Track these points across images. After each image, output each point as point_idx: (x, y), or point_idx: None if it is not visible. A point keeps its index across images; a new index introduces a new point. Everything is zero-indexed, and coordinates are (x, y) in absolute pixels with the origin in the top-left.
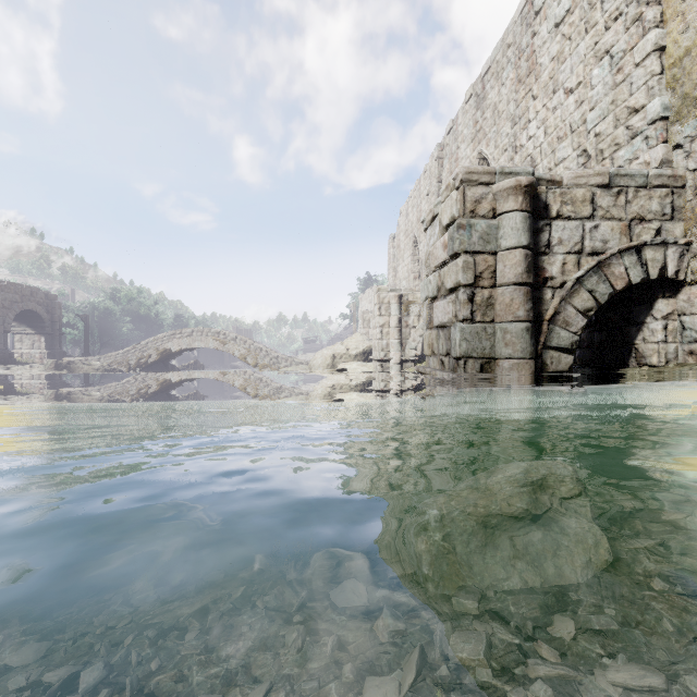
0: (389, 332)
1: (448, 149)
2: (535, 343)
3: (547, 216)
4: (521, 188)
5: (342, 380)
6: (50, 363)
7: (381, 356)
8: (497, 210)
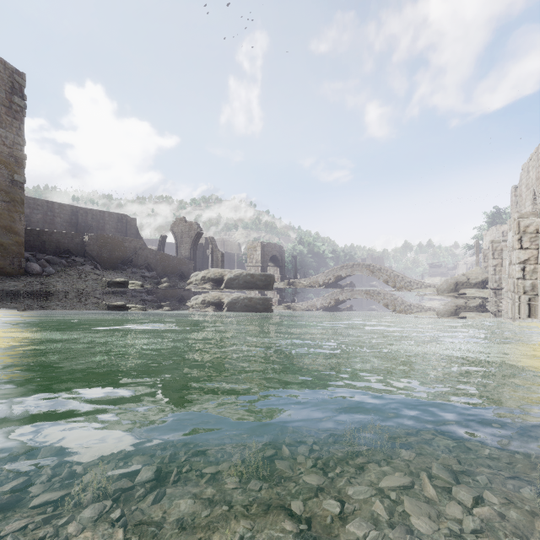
0: (501, 270)
1: None
2: None
3: None
4: None
5: (461, 300)
6: (286, 282)
7: (494, 286)
8: (538, 230)
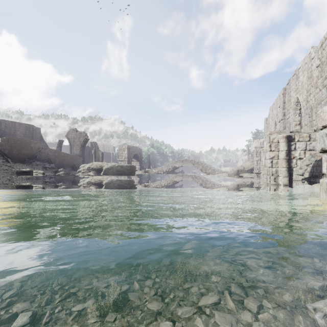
0: (260, 163)
1: (287, 91)
2: (289, 173)
3: (294, 141)
4: (284, 137)
5: (241, 180)
6: (143, 170)
7: (257, 172)
8: (278, 141)
